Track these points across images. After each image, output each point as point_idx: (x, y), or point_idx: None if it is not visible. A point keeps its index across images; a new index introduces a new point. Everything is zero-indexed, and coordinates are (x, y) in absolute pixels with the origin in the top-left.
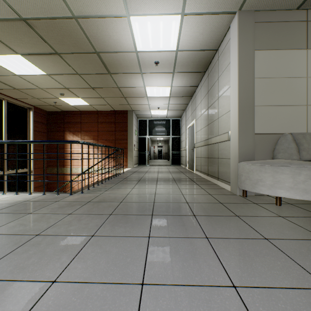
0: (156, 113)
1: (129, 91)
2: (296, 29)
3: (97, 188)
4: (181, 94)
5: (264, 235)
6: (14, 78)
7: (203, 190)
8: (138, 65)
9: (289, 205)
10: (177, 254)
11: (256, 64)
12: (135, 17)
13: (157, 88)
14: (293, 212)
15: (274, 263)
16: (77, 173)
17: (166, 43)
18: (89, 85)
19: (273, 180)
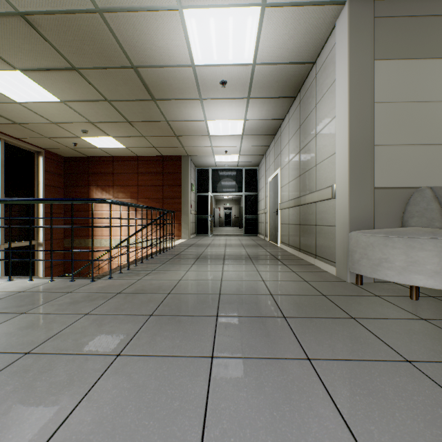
0: (223, 160)
1: (184, 127)
2: (437, 27)
3: (134, 270)
4: (259, 131)
5: (403, 354)
6: (13, 108)
7: (294, 274)
8: (196, 86)
9: (432, 299)
10: (260, 393)
11: (376, 82)
12: (191, 10)
13: (224, 122)
14: (441, 311)
15: (434, 412)
16: (108, 246)
17: (238, 53)
18: (124, 117)
19: (406, 259)
